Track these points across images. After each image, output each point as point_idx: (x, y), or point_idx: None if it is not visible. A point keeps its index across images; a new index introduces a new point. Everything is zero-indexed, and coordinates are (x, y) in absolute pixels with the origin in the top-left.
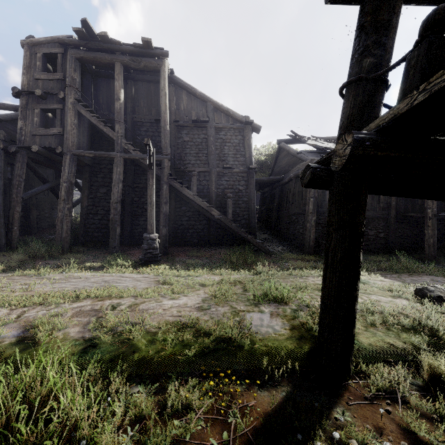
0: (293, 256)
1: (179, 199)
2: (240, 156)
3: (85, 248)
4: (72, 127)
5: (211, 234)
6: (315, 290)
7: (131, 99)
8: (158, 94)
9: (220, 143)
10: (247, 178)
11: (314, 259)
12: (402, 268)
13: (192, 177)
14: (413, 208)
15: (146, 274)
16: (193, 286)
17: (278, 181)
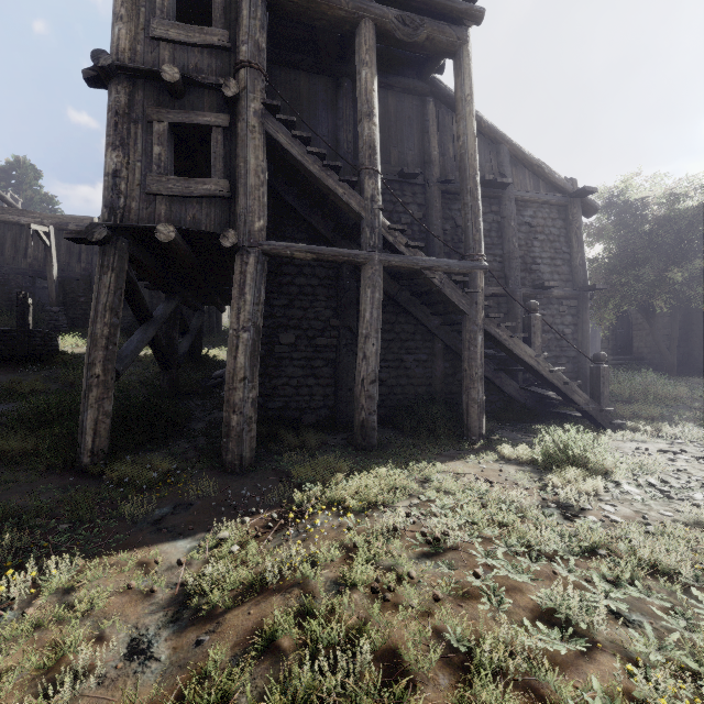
0: None
1: None
2: None
3: None
4: None
5: None
6: None
7: None
8: None
9: None
10: None
11: None
12: None
13: None
14: None
15: None
16: None
17: None
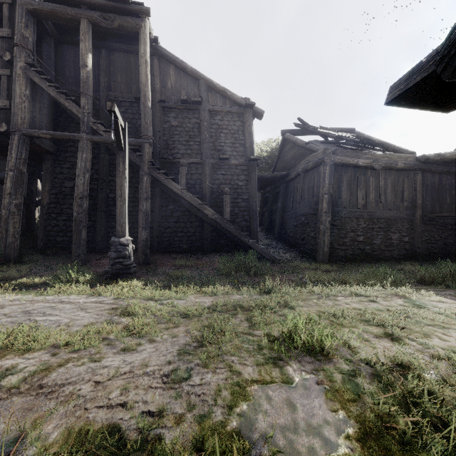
0: (306, 266)
1: (165, 196)
2: (239, 146)
3: (43, 256)
4: (22, 99)
5: (205, 239)
6: (358, 321)
7: (105, 72)
8: (139, 67)
9: (216, 129)
10: (248, 172)
11: (331, 268)
12: (452, 282)
13: (180, 167)
14: (441, 207)
15: (102, 297)
16: (170, 317)
17: (282, 178)
